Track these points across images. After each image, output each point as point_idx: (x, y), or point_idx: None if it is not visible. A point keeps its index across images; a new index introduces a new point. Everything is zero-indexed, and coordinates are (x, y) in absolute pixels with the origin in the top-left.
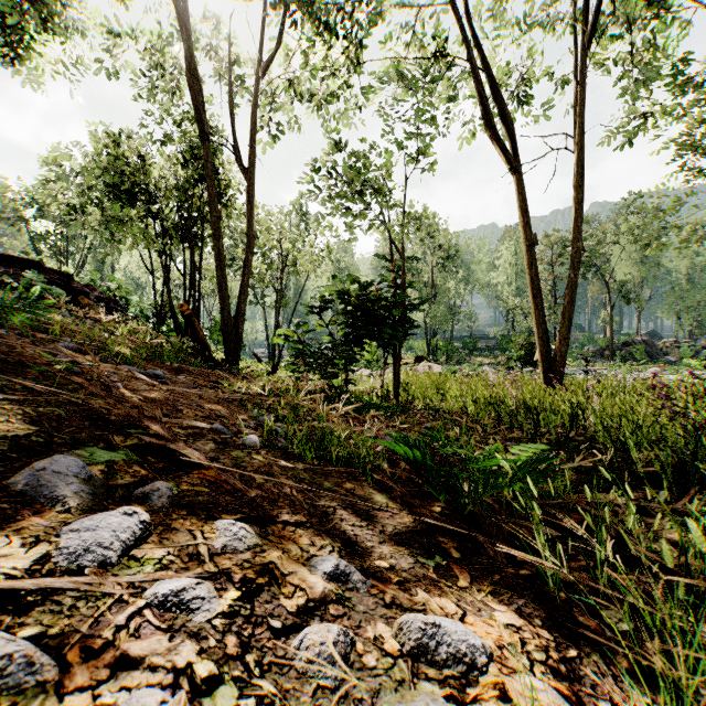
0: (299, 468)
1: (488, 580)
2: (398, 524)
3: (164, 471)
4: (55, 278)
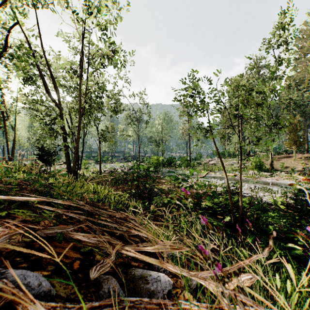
0: None
1: None
2: None
3: None
4: None
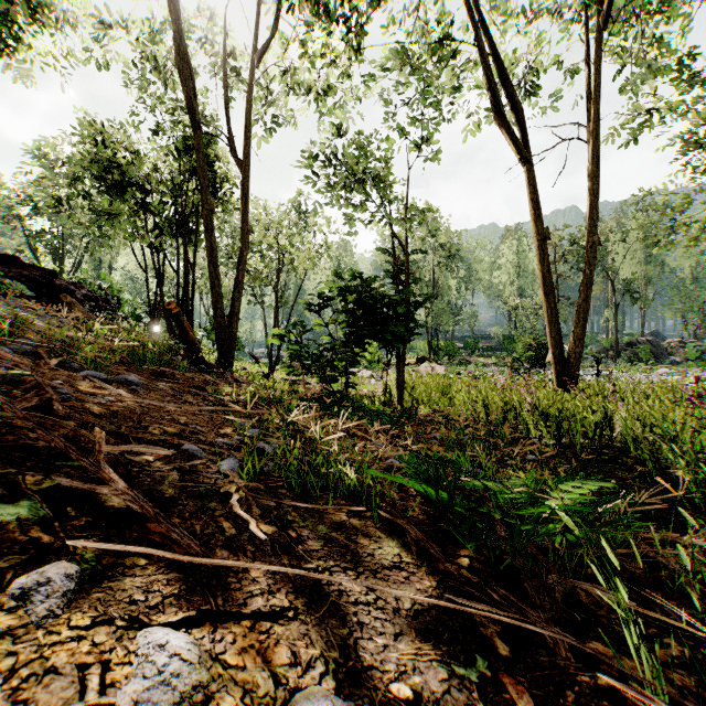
0: (287, 503)
1: (560, 705)
2: (417, 593)
3: (86, 531)
4: (36, 274)
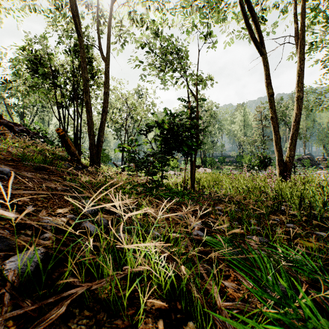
0: None
1: None
2: None
3: None
4: None
